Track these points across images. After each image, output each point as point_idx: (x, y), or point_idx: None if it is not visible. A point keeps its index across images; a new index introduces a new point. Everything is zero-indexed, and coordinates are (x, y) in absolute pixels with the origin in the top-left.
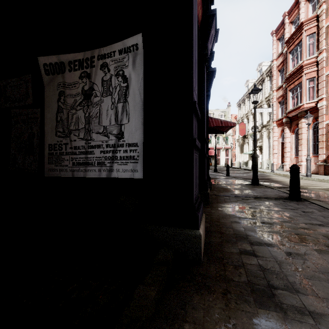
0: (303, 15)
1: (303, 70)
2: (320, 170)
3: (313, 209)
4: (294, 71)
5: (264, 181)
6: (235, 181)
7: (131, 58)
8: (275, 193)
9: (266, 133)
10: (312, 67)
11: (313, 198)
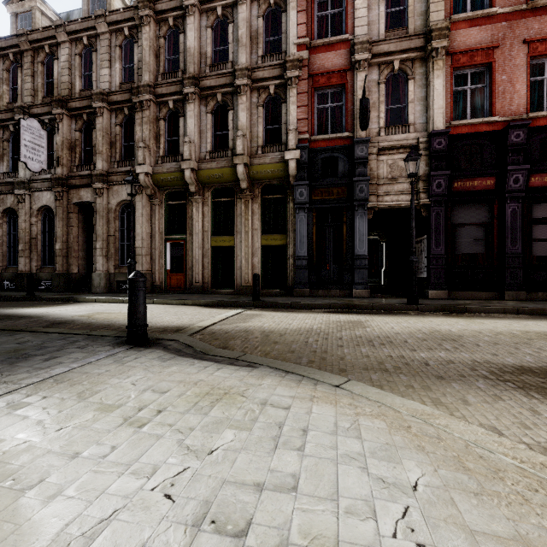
0: None
1: None
2: None
3: None
4: None
5: None
6: None
7: (426, 241)
8: None
9: None
10: None
11: None
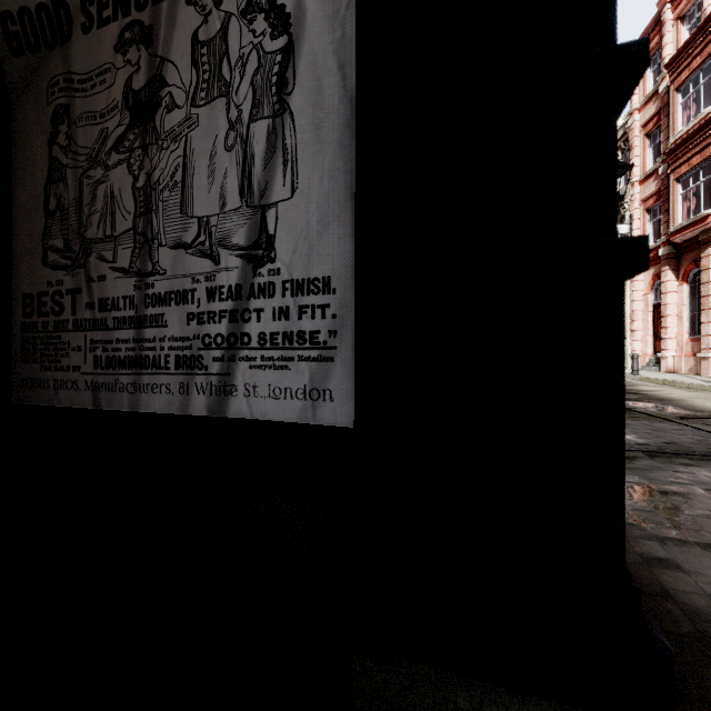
0: None
1: None
2: None
3: None
4: (691, 133)
5: (628, 399)
6: None
7: None
8: (693, 437)
9: None
10: None
11: None
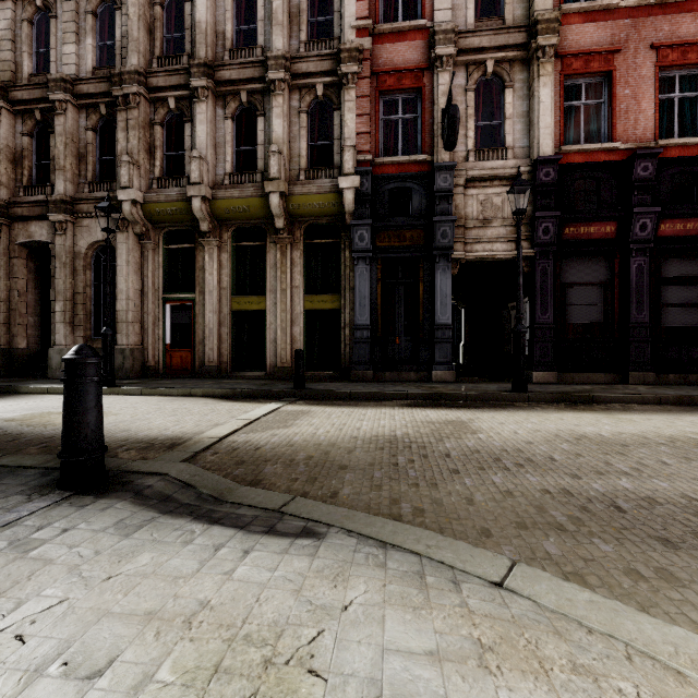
0: None
1: None
2: None
3: None
4: None
5: None
6: None
7: (527, 305)
8: None
9: None
10: None
11: None
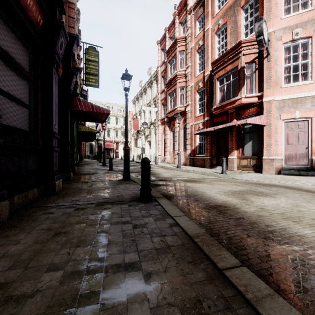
0: (177, 34)
1: (177, 78)
2: (187, 162)
3: (151, 218)
4: (172, 78)
5: None
6: (110, 176)
7: None
8: (133, 191)
9: (154, 130)
10: (183, 78)
11: (169, 192)
